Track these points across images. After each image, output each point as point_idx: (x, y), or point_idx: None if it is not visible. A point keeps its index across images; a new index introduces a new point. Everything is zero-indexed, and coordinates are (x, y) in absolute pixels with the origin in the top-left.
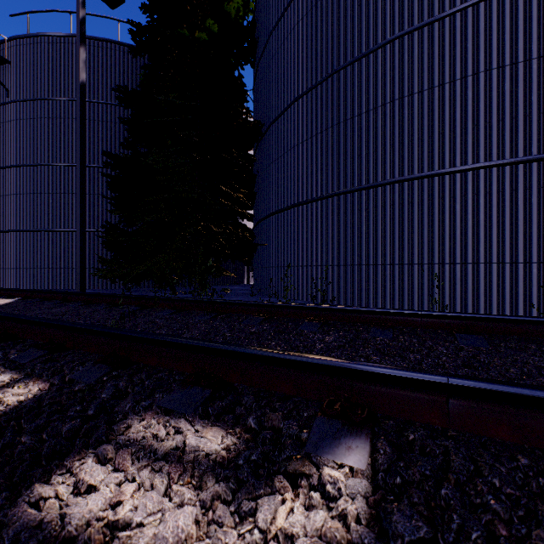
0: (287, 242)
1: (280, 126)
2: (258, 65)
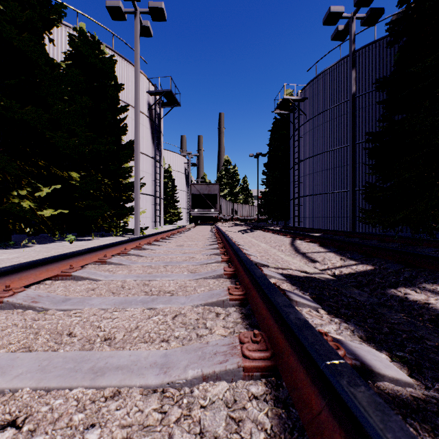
0: None
1: None
2: None
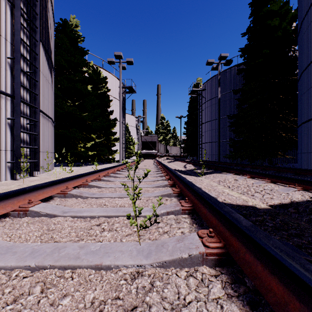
0: (300, 141)
1: (299, 84)
2: None
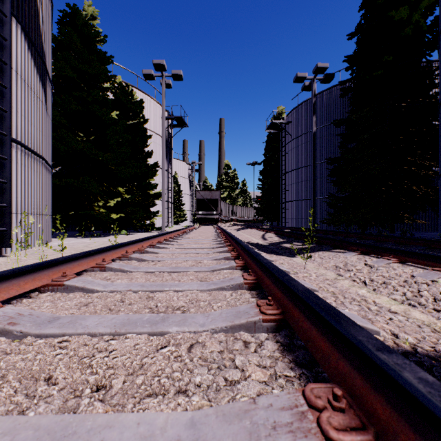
0: None
1: None
2: (438, 53)
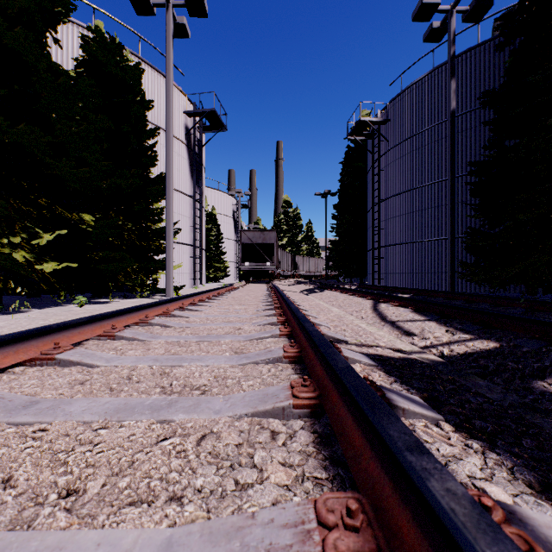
0: None
1: None
2: None
